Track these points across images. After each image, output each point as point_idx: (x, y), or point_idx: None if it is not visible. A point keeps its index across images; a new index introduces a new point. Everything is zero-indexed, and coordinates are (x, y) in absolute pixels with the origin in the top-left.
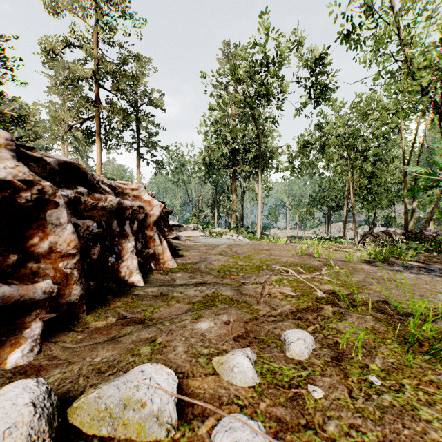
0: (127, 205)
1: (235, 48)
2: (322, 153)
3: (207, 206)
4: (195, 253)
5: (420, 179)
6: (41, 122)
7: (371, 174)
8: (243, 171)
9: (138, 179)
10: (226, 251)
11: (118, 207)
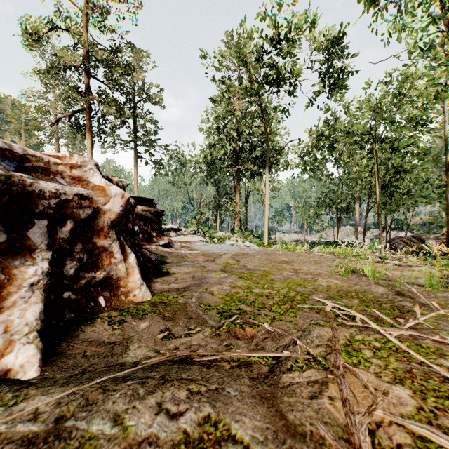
0: (44, 189)
1: (240, 25)
2: (332, 151)
3: (209, 209)
4: (186, 269)
5: (444, 178)
6: (33, 120)
7: (397, 169)
8: (247, 171)
9: (135, 180)
10: (231, 264)
11: (8, 190)
